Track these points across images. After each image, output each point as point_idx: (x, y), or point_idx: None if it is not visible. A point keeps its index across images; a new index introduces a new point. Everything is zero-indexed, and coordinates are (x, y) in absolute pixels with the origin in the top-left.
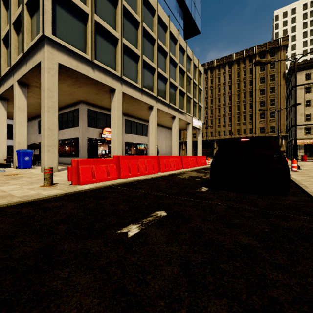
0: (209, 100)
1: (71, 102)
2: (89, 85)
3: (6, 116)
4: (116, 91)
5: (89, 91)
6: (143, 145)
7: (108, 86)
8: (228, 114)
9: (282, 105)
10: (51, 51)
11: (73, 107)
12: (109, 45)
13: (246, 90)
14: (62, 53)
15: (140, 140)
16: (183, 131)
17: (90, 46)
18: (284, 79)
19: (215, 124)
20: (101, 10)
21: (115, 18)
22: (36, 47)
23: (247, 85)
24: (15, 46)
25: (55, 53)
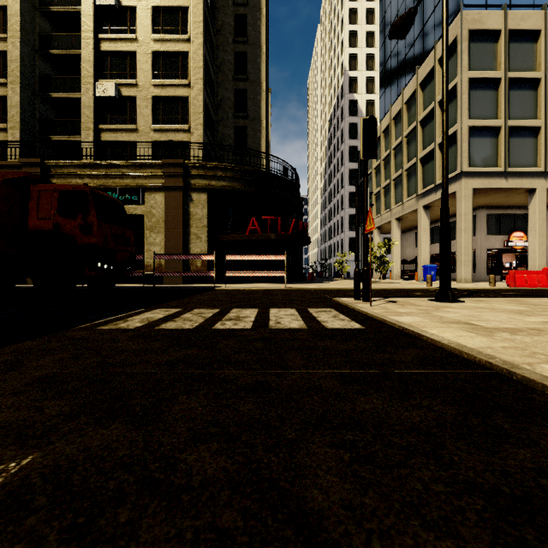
0: None
1: None
2: (498, 193)
3: (399, 235)
4: (536, 191)
5: (495, 197)
6: None
7: (524, 189)
8: None
9: None
10: (466, 181)
11: None
12: (526, 141)
13: None
14: (475, 178)
15: None
16: None
17: (502, 157)
18: None
19: None
20: (515, 107)
21: (535, 102)
22: (450, 179)
23: None
24: (421, 176)
25: (470, 181)
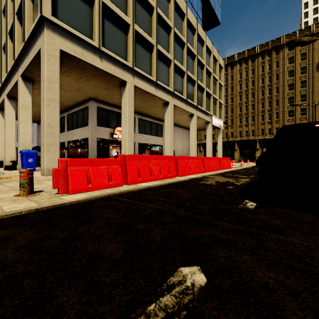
0: (229, 99)
1: (81, 100)
2: (97, 78)
3: (14, 115)
4: (127, 84)
5: (98, 86)
6: (158, 147)
7: (118, 79)
8: (250, 113)
9: (315, 101)
10: (51, 35)
11: (83, 105)
12: (119, 32)
13: (271, 85)
14: (64, 38)
15: (154, 141)
16: (201, 132)
17: (97, 31)
18: (318, 71)
19: (236, 124)
20: None
21: (126, 1)
22: (37, 33)
23: (273, 80)
24: (19, 38)
25: (57, 38)
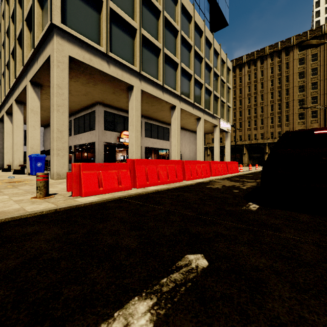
0: (237, 101)
1: (87, 104)
2: (105, 83)
3: (22, 120)
4: (134, 89)
5: (105, 90)
6: (165, 151)
7: (125, 83)
8: (259, 116)
9: (326, 103)
10: (60, 42)
11: (90, 109)
12: (126, 37)
13: (281, 87)
14: (73, 45)
15: (161, 145)
16: (208, 135)
17: (104, 37)
18: None
19: (244, 127)
20: None
21: (133, 6)
22: (46, 40)
23: (282, 82)
24: (28, 44)
25: (66, 45)
